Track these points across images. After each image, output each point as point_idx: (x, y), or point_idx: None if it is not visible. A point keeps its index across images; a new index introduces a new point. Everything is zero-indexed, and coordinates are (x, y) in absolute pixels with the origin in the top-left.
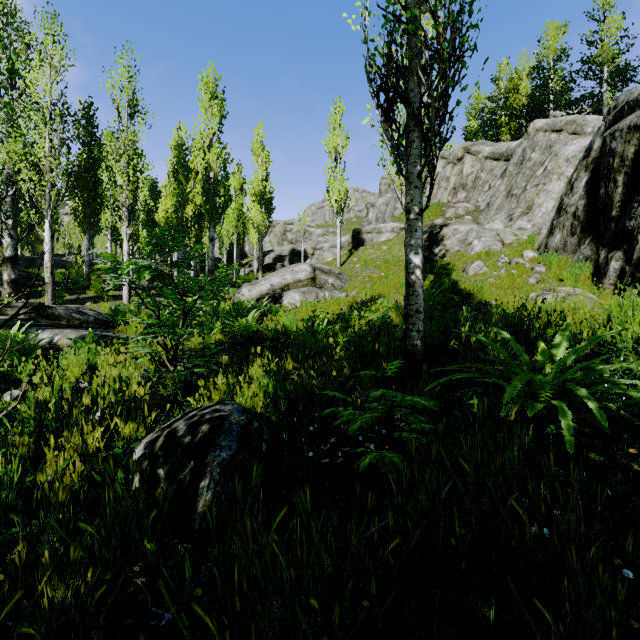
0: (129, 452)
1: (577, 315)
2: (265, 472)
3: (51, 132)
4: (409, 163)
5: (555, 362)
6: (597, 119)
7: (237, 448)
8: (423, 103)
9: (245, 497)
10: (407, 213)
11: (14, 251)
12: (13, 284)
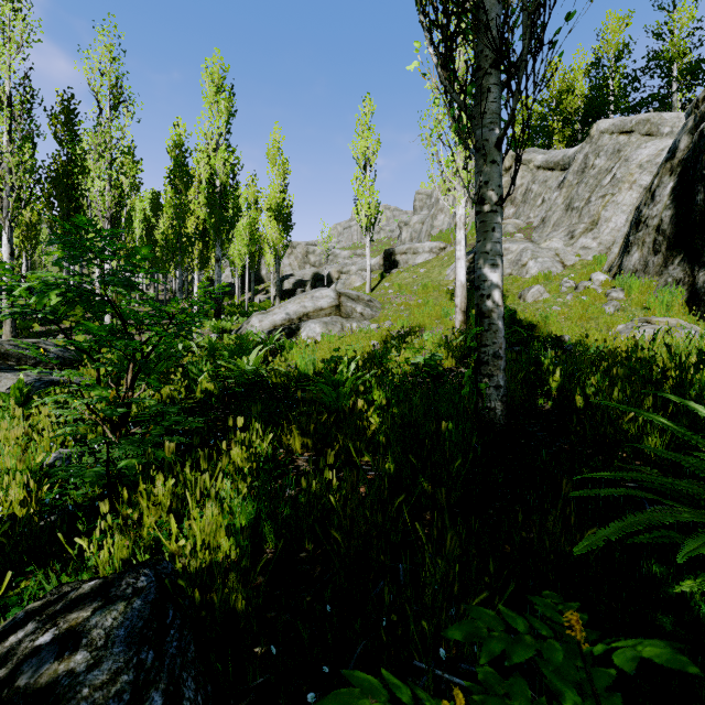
0: None
1: None
2: None
3: (8, 122)
4: (482, 125)
5: None
6: (676, 117)
7: None
8: None
9: None
10: (479, 203)
11: None
12: None
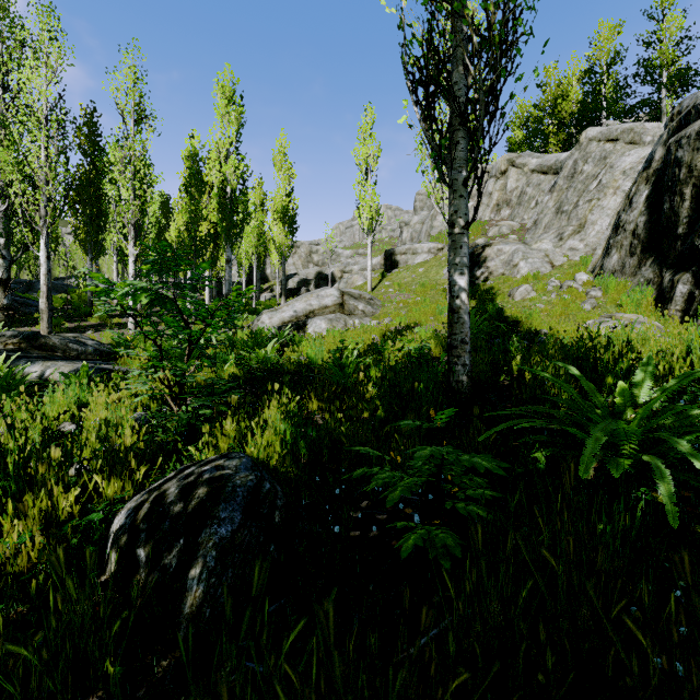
0: (109, 519)
1: (647, 346)
2: (277, 551)
3: (47, 139)
4: (453, 168)
5: (638, 405)
6: (657, 127)
7: (241, 520)
8: (469, 99)
9: (250, 589)
10: (451, 227)
11: (7, 273)
12: (5, 310)
